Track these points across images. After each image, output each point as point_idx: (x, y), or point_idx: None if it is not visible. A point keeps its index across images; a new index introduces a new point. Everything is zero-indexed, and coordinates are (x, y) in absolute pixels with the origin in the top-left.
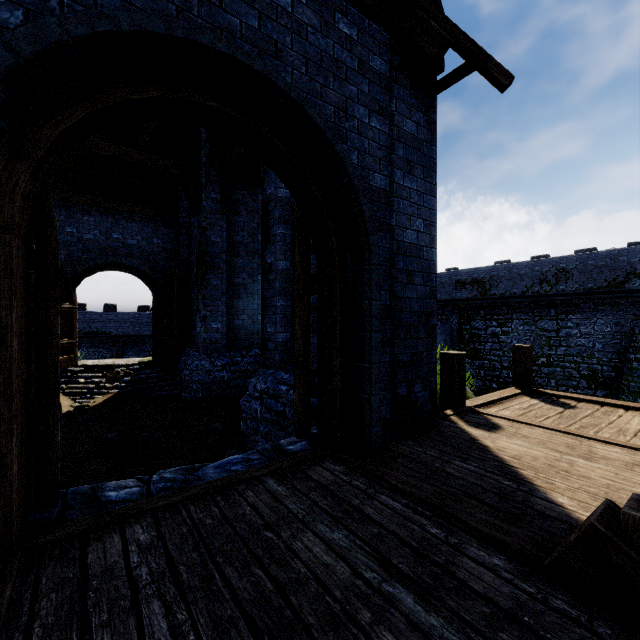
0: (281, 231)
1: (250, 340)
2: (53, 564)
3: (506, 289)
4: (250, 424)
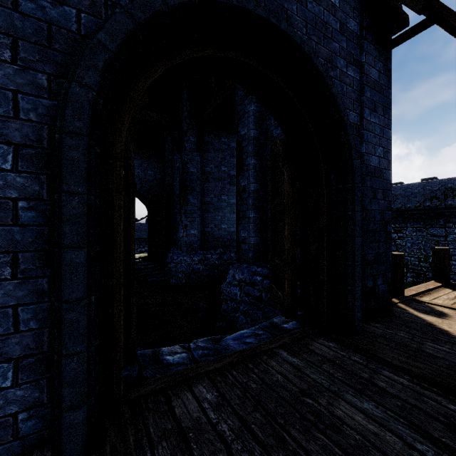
0: (253, 161)
1: (216, 242)
2: (152, 415)
3: (401, 204)
4: (230, 304)
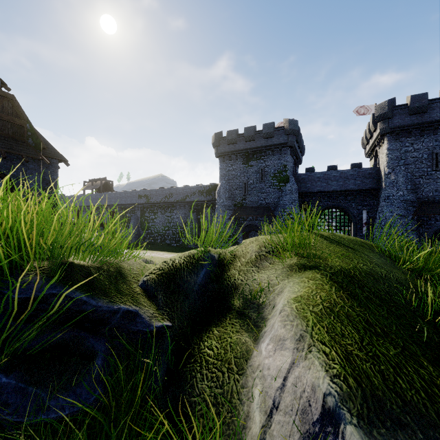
0: None
1: None
2: None
3: (155, 199)
4: None
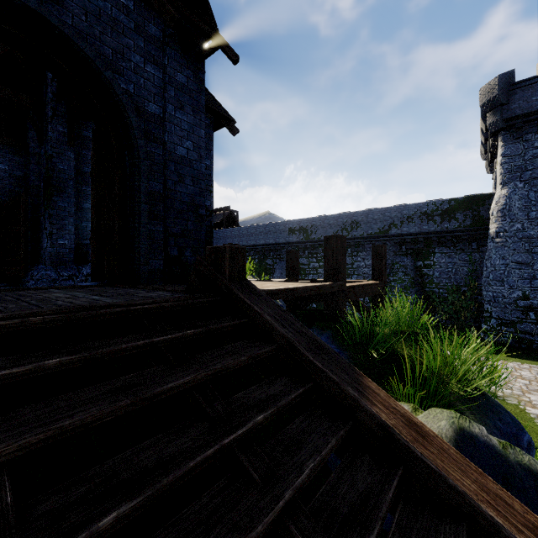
0: None
1: None
2: None
3: (321, 234)
4: None
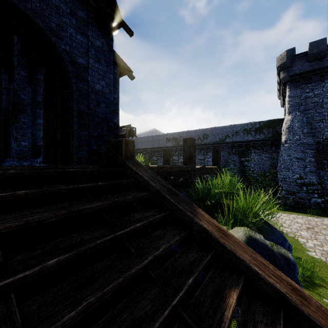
0: None
1: None
2: None
3: None
4: None
